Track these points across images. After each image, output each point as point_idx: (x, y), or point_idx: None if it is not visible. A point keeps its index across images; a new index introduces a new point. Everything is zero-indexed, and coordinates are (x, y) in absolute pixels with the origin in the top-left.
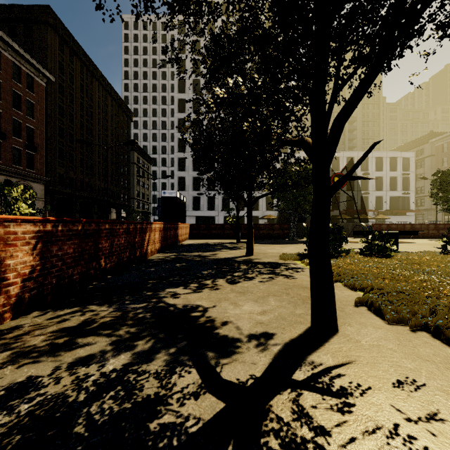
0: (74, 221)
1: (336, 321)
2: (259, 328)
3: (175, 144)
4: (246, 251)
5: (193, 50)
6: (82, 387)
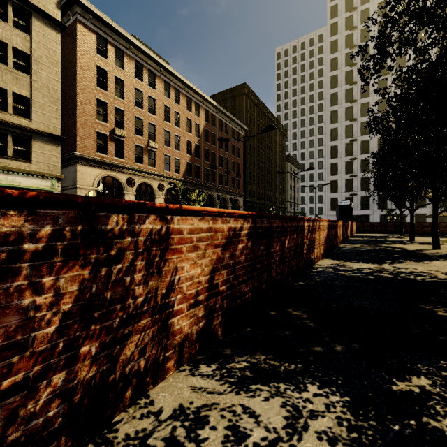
0: (343, 222)
1: (439, 247)
2: (414, 248)
3: (327, 152)
4: (409, 238)
5: (345, 62)
6: (377, 248)
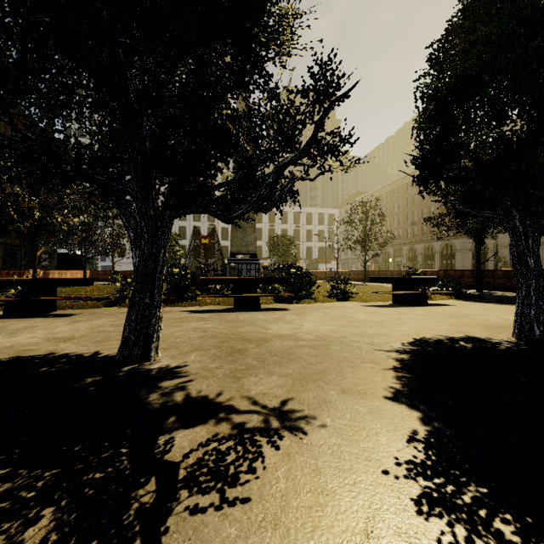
0: None
1: None
2: None
3: None
4: None
5: None
6: None
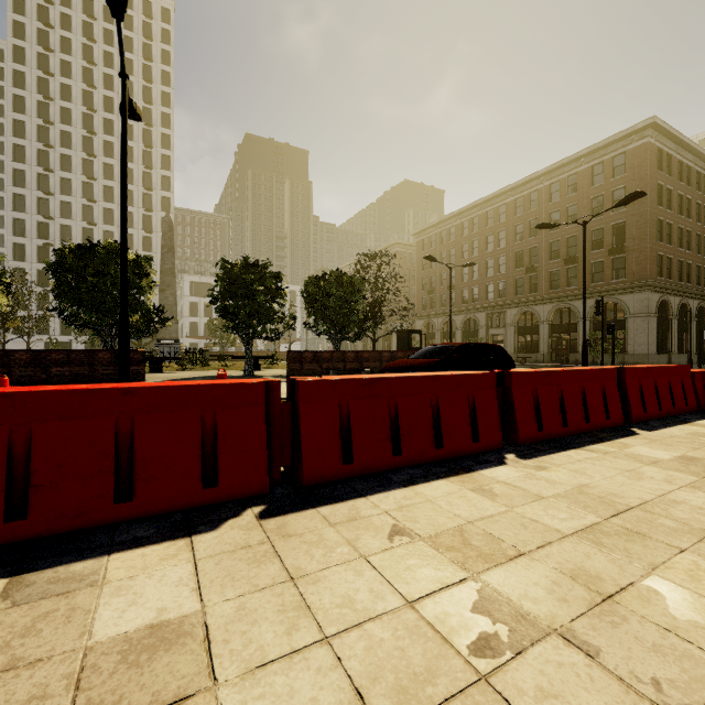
0: None
1: None
2: None
3: (8, 250)
4: None
5: (39, 136)
6: None
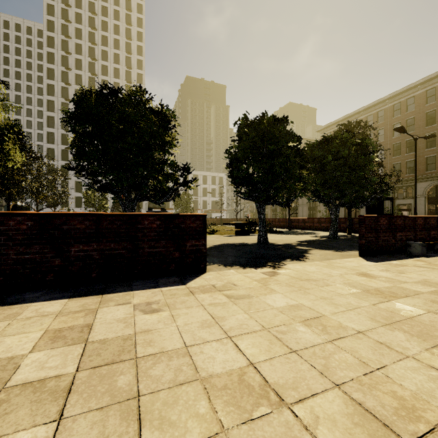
0: None
1: None
2: None
3: (44, 152)
4: None
5: (62, 78)
6: None
